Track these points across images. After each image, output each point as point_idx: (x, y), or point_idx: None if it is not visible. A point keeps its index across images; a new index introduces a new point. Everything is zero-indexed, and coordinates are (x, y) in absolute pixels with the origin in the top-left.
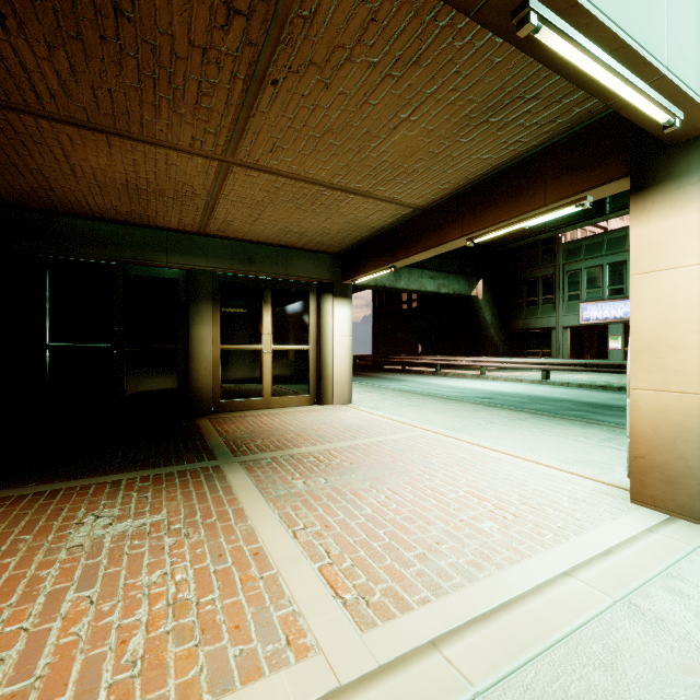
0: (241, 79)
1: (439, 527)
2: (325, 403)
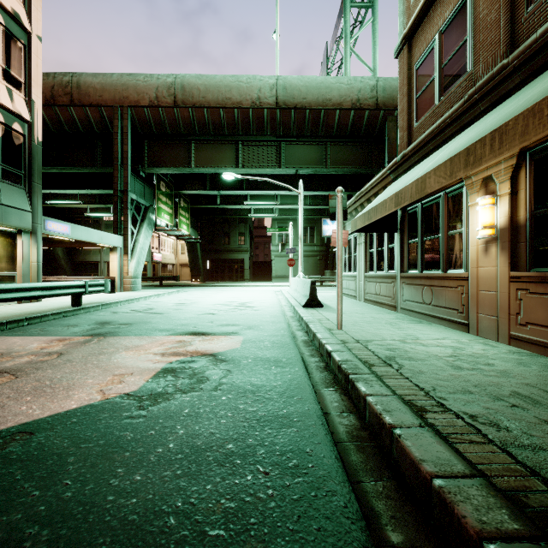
0: None
1: None
2: None
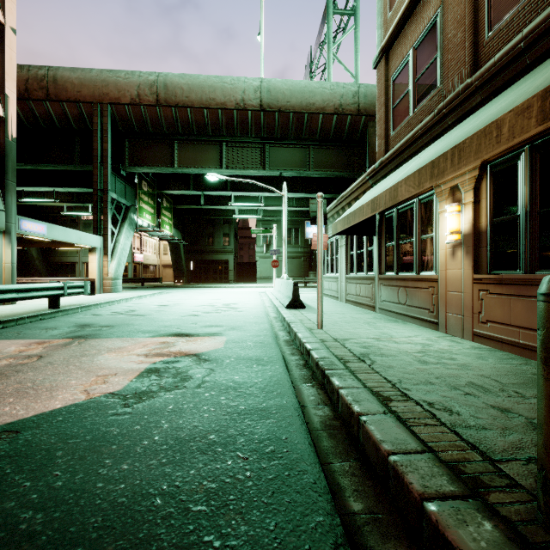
0: None
1: None
2: None
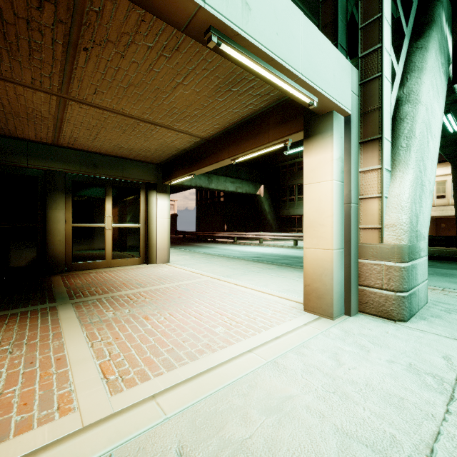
0: (60, 43)
1: (189, 333)
2: (151, 262)
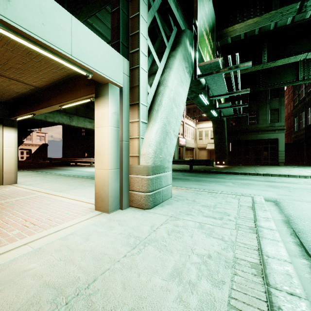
0: None
1: None
2: None
